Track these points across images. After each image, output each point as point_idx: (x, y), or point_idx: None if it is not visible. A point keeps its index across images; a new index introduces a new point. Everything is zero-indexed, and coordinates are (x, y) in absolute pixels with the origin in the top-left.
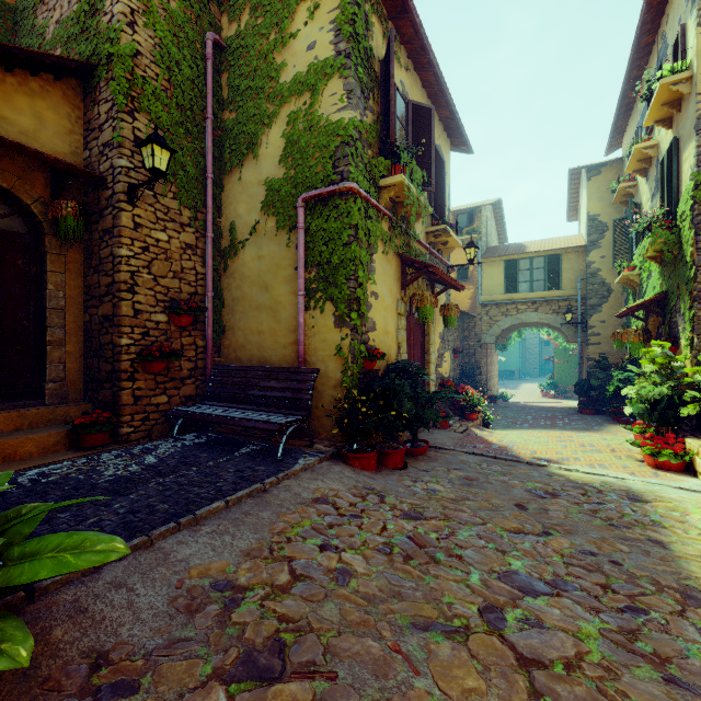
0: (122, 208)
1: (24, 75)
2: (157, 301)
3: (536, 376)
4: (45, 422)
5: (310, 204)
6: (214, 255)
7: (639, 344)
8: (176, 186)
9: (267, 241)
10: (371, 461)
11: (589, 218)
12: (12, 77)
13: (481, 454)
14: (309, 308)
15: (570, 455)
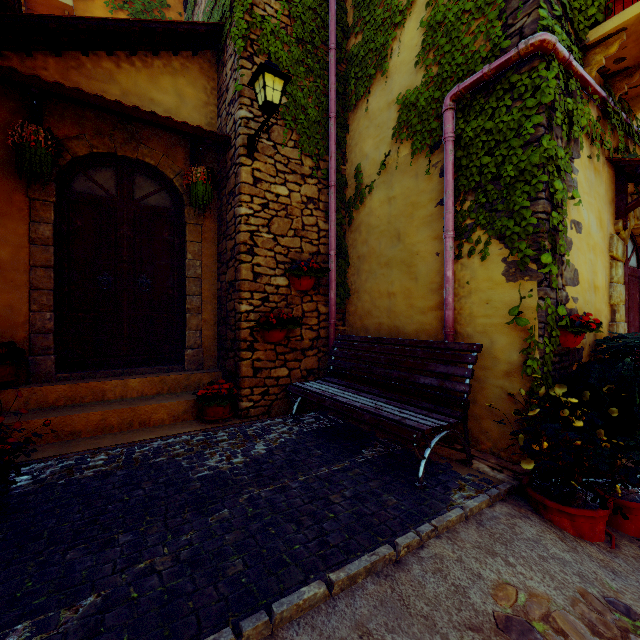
0: (241, 163)
1: (168, 56)
2: (276, 263)
3: None
4: (181, 387)
5: (463, 100)
6: (337, 208)
7: None
8: (297, 133)
9: (399, 176)
10: (598, 524)
11: None
12: (159, 60)
13: None
14: (460, 255)
15: None
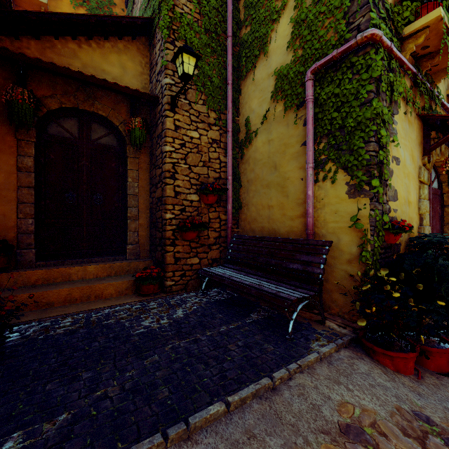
0: (166, 115)
1: (115, 40)
2: (191, 185)
3: None
4: (124, 271)
5: (319, 74)
6: (233, 147)
7: None
8: (205, 94)
9: (276, 125)
10: (409, 363)
11: None
12: (108, 43)
13: None
14: (317, 180)
15: None
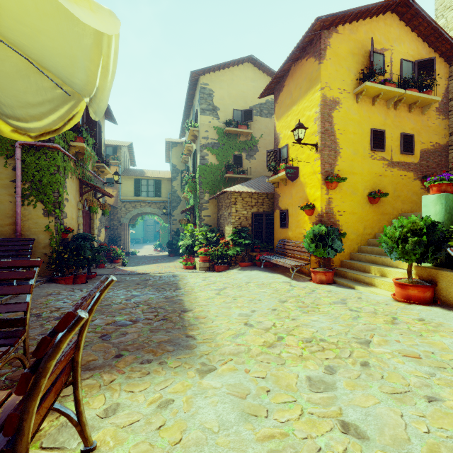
0: None
1: None
2: None
3: (152, 241)
4: None
5: (26, 147)
6: None
7: (186, 225)
8: None
9: None
10: (71, 280)
11: (173, 166)
12: None
13: (123, 274)
14: (24, 204)
15: (159, 270)
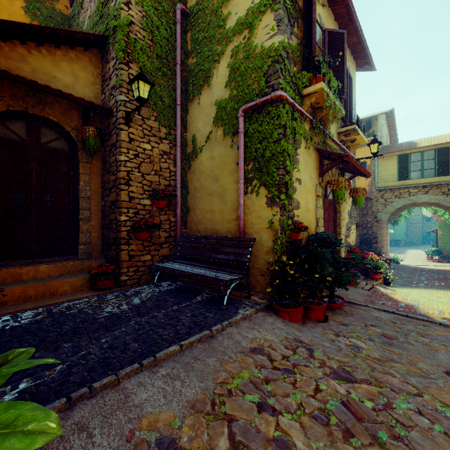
0: (121, 128)
1: (66, 49)
2: (144, 191)
3: (419, 244)
4: (77, 270)
5: (248, 113)
6: (181, 159)
7: None
8: (156, 112)
9: (217, 145)
10: (298, 315)
11: None
12: (59, 51)
13: (392, 311)
14: (247, 192)
15: None
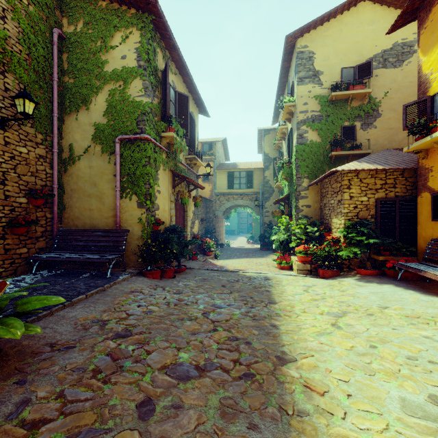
0: None
1: None
2: (20, 190)
3: (245, 233)
4: None
5: (123, 142)
6: (58, 163)
7: (279, 217)
8: (33, 120)
9: (96, 158)
10: (158, 274)
11: (265, 155)
12: None
13: (211, 269)
14: (122, 197)
15: (250, 267)
